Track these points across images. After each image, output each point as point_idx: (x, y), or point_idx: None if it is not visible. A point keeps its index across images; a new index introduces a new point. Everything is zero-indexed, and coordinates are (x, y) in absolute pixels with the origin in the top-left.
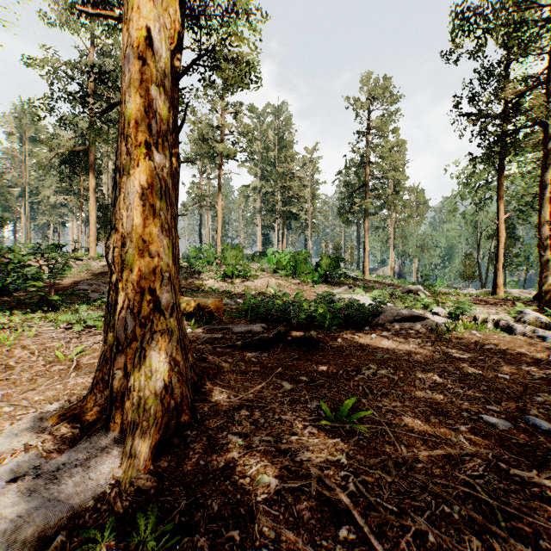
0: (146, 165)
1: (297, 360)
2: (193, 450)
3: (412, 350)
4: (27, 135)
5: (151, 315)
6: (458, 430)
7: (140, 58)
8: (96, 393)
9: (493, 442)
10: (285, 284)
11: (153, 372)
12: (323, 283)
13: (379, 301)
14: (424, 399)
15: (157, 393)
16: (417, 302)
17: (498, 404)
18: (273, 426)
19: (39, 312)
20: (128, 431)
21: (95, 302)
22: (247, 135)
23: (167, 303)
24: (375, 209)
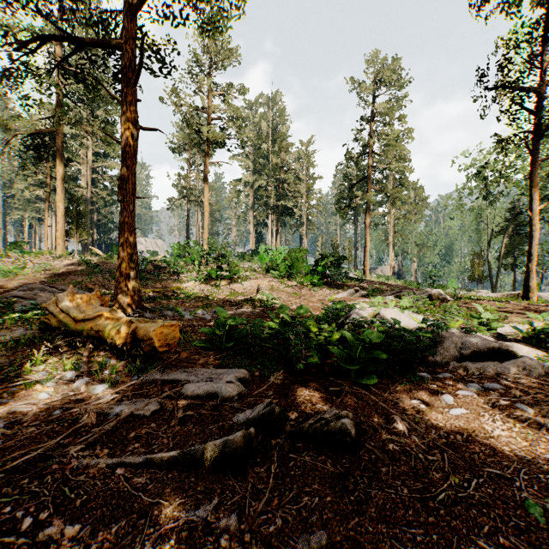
0: None
1: None
2: None
3: None
4: None
5: None
6: None
7: None
8: None
9: None
10: (279, 287)
11: None
12: (324, 286)
13: (436, 325)
14: None
15: None
16: (475, 319)
17: None
18: None
19: None
20: None
21: (3, 318)
22: (237, 120)
23: None
24: (374, 205)
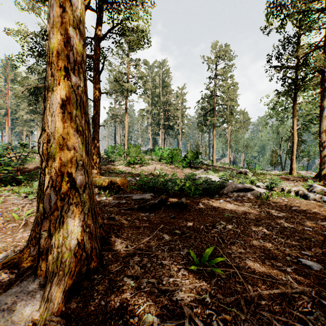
0: (65, 84)
1: (173, 218)
2: (97, 292)
3: (247, 211)
4: (9, 78)
5: (68, 192)
6: (286, 271)
7: (61, 7)
8: (30, 246)
9: (312, 280)
10: (166, 168)
11: (69, 233)
12: (188, 167)
13: (224, 179)
14: (259, 247)
15: (71, 248)
16: (247, 179)
17: (309, 250)
18: (156, 269)
19: (9, 186)
20: (48, 279)
21: None
22: (143, 78)
23: (81, 183)
24: (219, 123)
